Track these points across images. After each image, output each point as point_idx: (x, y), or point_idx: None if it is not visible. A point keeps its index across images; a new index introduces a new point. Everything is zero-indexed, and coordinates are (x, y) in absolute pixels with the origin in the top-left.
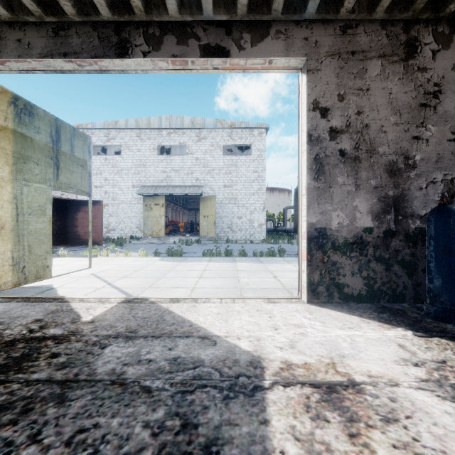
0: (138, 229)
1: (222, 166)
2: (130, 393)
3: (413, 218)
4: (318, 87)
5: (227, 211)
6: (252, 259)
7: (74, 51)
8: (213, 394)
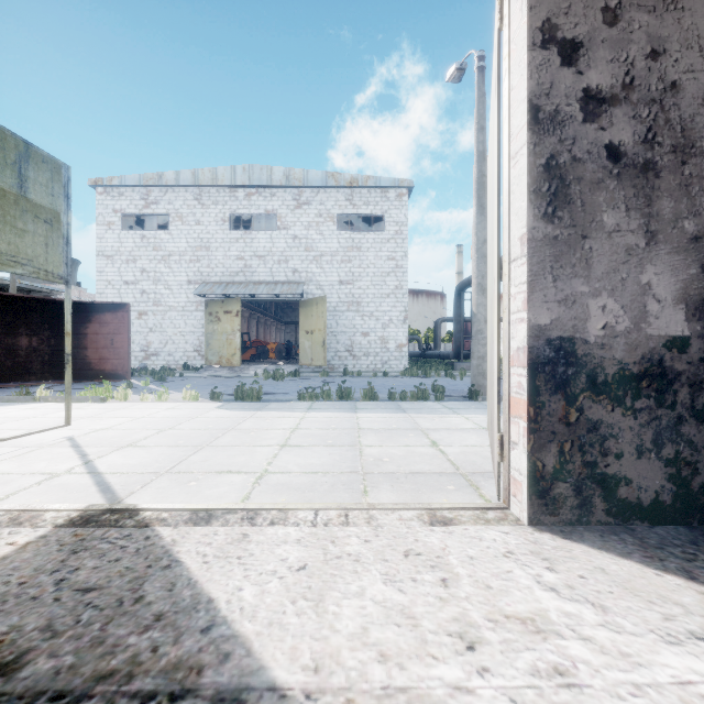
0: (198, 353)
1: (337, 248)
2: None
3: None
4: None
5: (344, 323)
6: (387, 404)
7: None
8: None
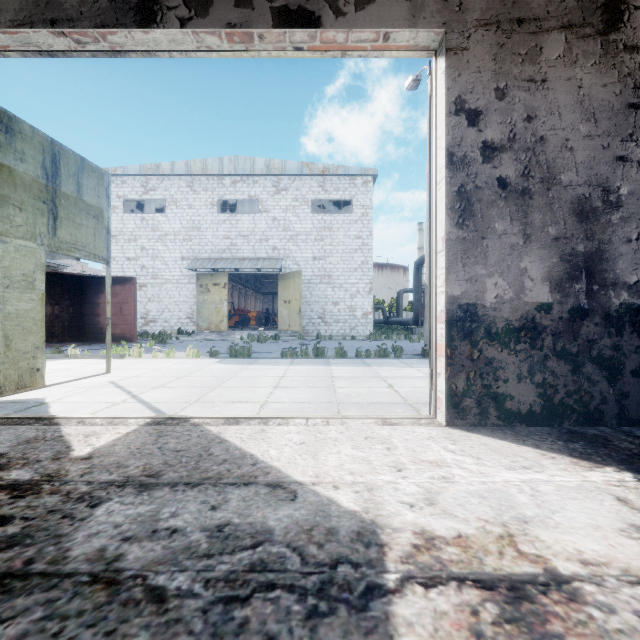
0: (190, 320)
1: (311, 229)
2: (122, 604)
3: (616, 288)
4: (464, 77)
5: (317, 294)
6: (355, 360)
7: (67, 17)
8: (287, 606)
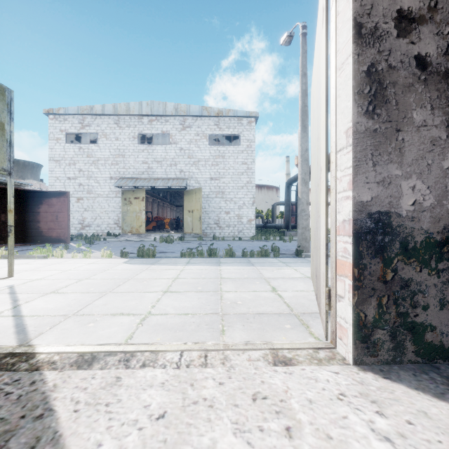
0: (117, 225)
1: (209, 156)
2: None
3: None
4: None
5: (213, 206)
6: (241, 260)
7: None
8: None
